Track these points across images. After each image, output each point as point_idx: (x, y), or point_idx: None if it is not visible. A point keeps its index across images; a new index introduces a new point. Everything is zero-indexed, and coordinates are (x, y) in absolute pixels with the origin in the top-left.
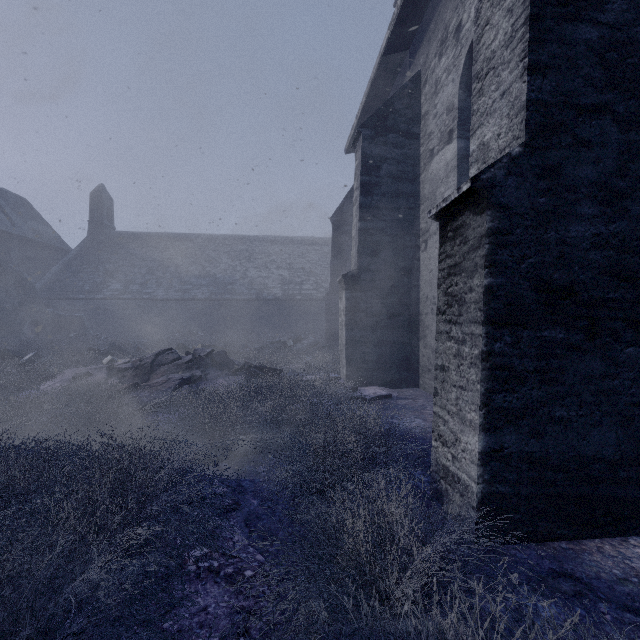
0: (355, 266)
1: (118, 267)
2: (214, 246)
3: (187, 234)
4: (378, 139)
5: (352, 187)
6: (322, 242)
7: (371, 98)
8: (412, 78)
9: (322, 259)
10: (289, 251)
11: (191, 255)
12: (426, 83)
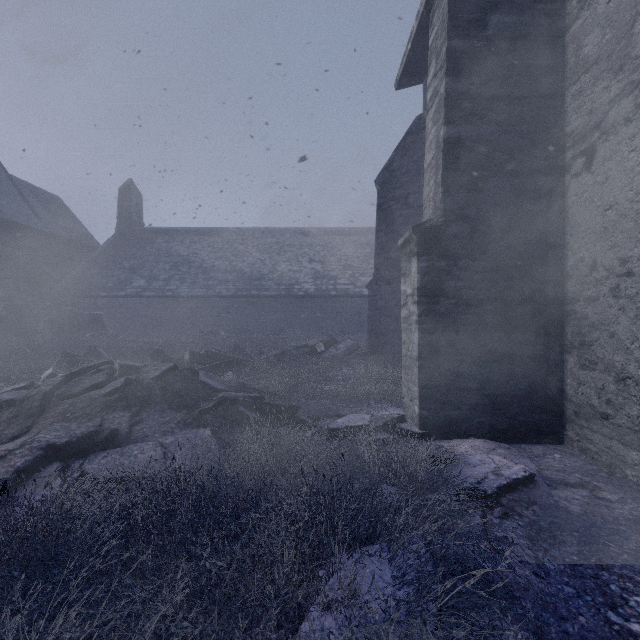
0: (435, 212)
1: (143, 263)
2: (242, 239)
3: (215, 228)
4: None
5: (406, 134)
6: (359, 232)
7: None
8: None
9: (359, 250)
10: (323, 243)
11: (218, 249)
12: None
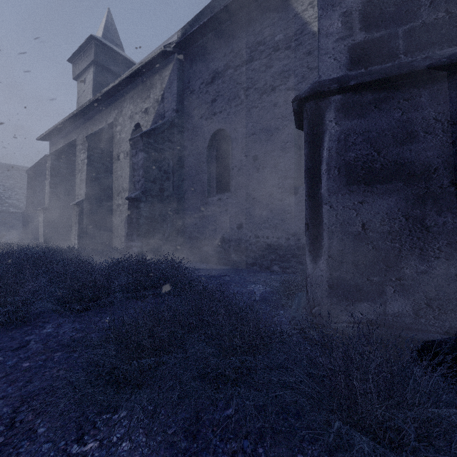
0: (48, 204)
1: None
2: None
3: None
4: (58, 159)
5: (41, 158)
6: (3, 167)
7: (54, 130)
8: (73, 140)
9: (5, 181)
10: None
11: None
12: (78, 145)
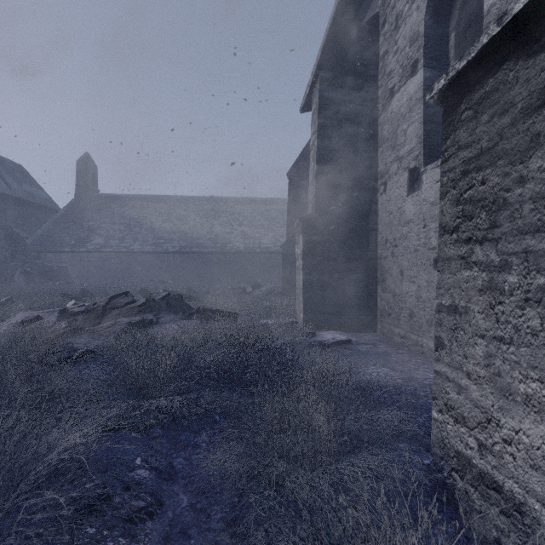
0: (312, 210)
1: (100, 224)
2: (184, 206)
3: (161, 196)
4: (335, 81)
5: (307, 144)
6: (279, 202)
7: (326, 52)
8: (370, 20)
9: (279, 217)
10: (250, 210)
11: (164, 214)
12: (385, 22)
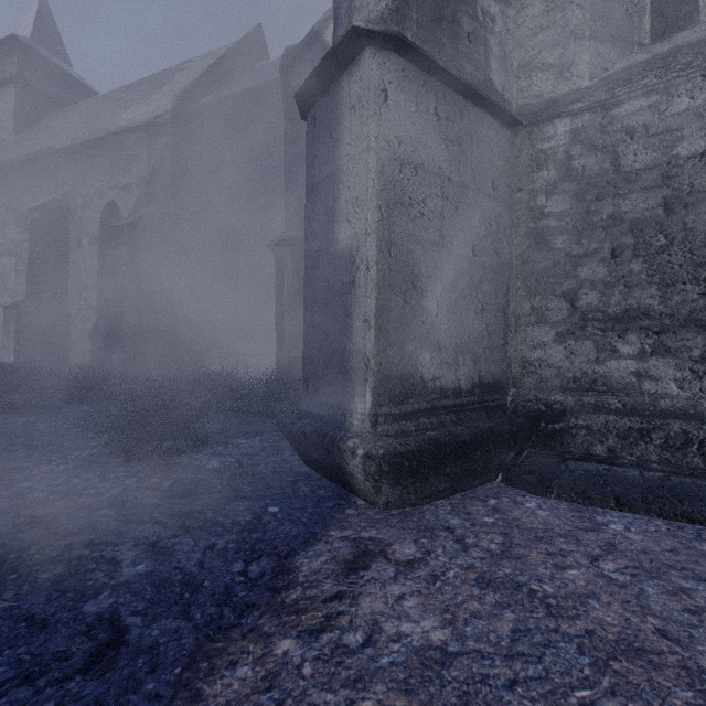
0: None
1: None
2: None
3: None
4: None
5: None
6: None
7: None
8: None
9: None
10: None
11: None
12: None
